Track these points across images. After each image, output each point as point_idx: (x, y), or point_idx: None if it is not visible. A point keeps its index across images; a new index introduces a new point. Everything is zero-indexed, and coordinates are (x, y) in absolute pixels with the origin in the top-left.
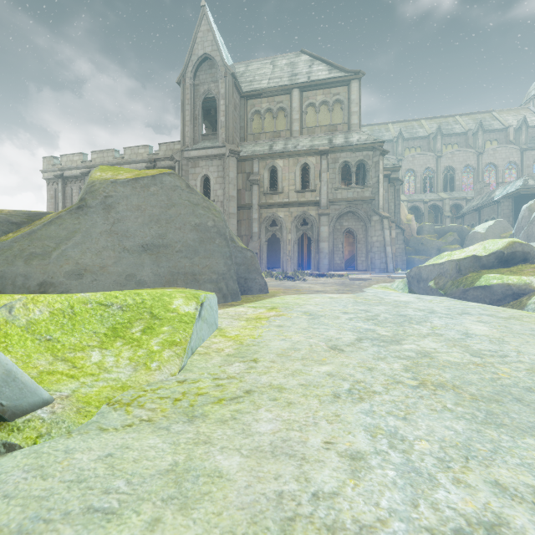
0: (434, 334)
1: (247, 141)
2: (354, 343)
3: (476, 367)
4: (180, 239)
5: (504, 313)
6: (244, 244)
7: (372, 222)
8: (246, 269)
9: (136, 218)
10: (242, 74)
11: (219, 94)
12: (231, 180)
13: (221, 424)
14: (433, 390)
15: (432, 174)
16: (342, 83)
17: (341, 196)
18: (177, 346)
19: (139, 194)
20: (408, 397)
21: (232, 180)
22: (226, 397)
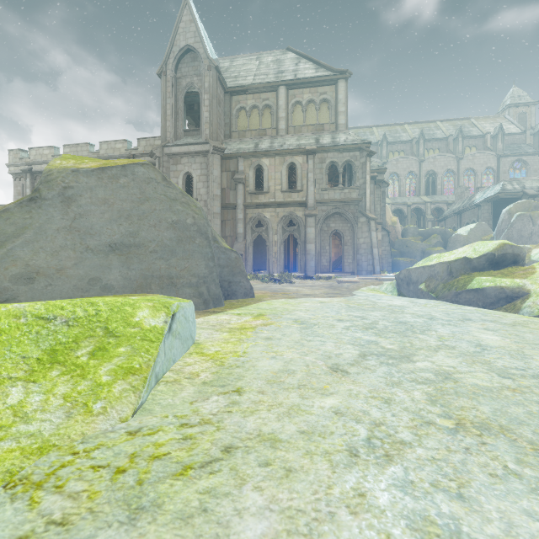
0: (445, 347)
1: (232, 139)
2: (357, 360)
3: (514, 394)
4: (154, 238)
5: (506, 318)
6: (229, 245)
7: (359, 224)
8: (230, 272)
9: (102, 213)
10: (226, 69)
11: (202, 88)
12: (215, 178)
13: (182, 525)
14: (478, 436)
15: (415, 178)
16: (329, 82)
17: (328, 197)
18: (135, 375)
19: (106, 186)
20: (450, 451)
21: (216, 178)
22: (194, 462)
